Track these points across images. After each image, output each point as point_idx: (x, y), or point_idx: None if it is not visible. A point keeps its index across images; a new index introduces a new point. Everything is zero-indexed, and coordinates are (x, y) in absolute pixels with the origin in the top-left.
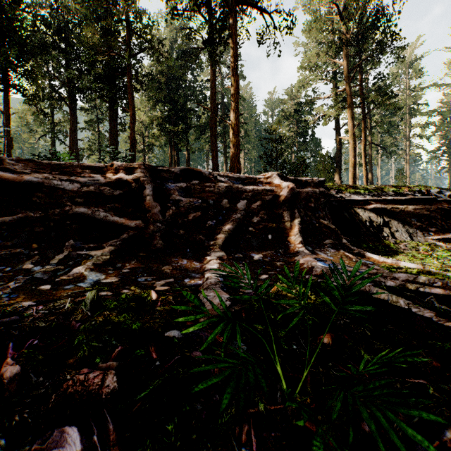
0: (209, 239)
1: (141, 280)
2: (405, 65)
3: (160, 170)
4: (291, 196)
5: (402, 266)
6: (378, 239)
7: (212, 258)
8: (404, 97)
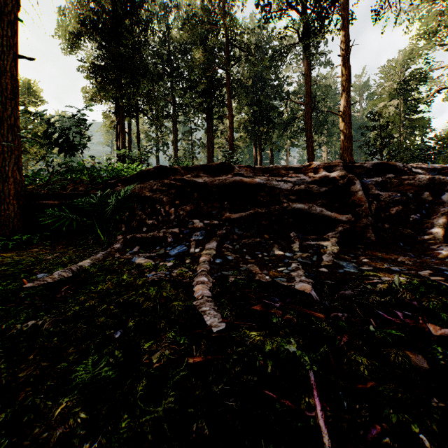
0: (418, 234)
1: (396, 269)
2: None
3: (352, 166)
4: None
5: None
6: None
7: None
8: None
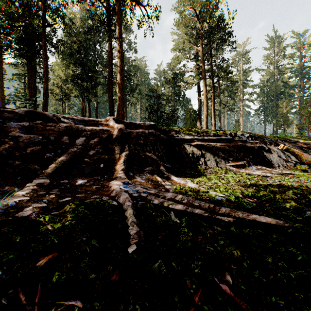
0: (44, 168)
1: None
2: (240, 55)
3: (4, 110)
4: (121, 135)
5: (187, 185)
6: (194, 166)
7: (30, 185)
8: (239, 75)
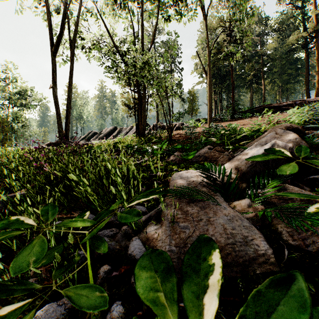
0: None
1: None
2: None
3: (294, 101)
4: None
5: None
6: None
7: None
8: None
